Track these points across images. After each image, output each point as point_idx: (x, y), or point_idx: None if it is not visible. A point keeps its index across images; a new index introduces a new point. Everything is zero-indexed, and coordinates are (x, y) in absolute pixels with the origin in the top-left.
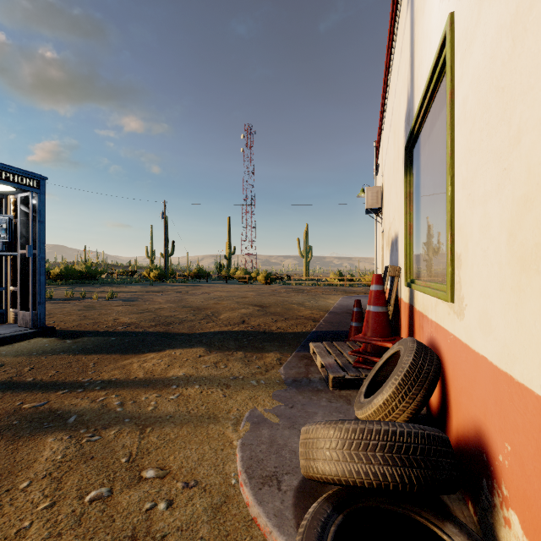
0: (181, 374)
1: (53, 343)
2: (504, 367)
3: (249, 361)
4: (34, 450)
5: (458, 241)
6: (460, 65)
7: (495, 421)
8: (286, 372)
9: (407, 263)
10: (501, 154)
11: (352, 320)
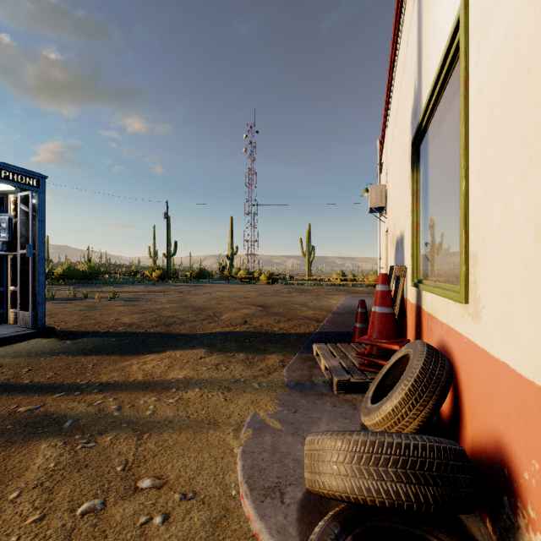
0: (181, 376)
1: (53, 344)
2: (530, 376)
3: (251, 363)
4: (26, 457)
5: (473, 238)
6: (475, 50)
7: (519, 434)
8: (288, 374)
9: (413, 262)
10: (527, 141)
11: (357, 321)
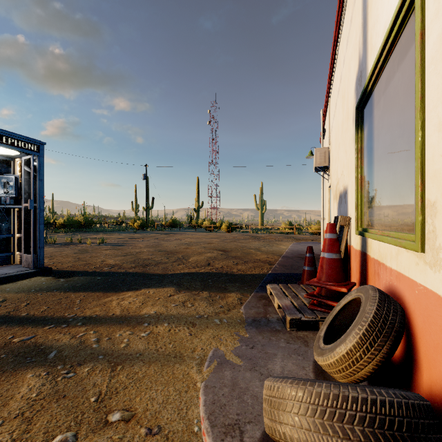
0: (152, 312)
1: (49, 281)
2: None
3: (213, 300)
4: (13, 386)
5: (432, 188)
6: (434, 0)
7: None
8: (246, 312)
9: (358, 213)
10: None
11: (305, 265)
